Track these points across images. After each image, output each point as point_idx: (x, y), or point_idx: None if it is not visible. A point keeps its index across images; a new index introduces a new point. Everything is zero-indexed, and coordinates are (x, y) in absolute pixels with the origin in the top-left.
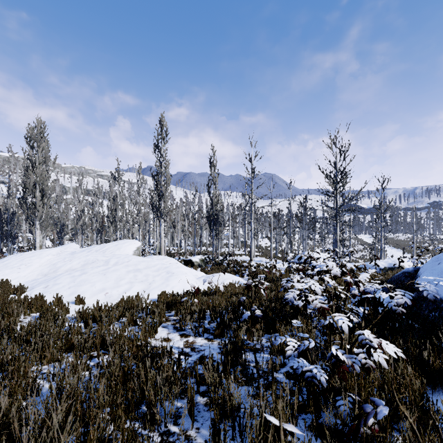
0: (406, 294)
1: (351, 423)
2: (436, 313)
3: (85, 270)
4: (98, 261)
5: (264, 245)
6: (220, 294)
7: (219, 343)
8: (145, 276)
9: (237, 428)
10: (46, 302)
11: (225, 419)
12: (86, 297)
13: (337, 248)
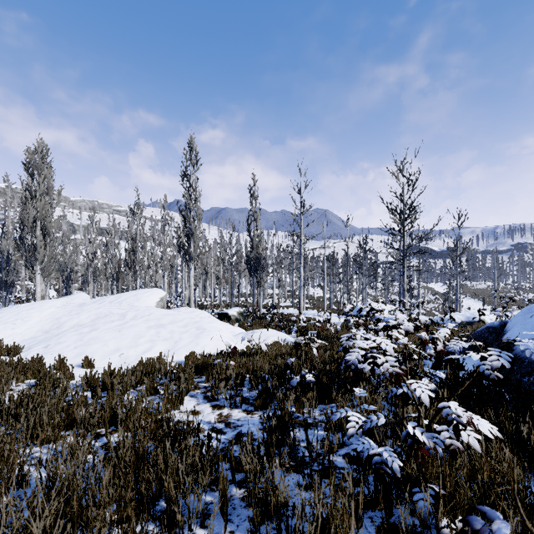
0: (503, 354)
1: (432, 523)
2: (531, 378)
3: (96, 326)
4: (112, 314)
5: (316, 295)
6: (262, 355)
7: (260, 417)
8: (169, 333)
9: (284, 531)
10: (45, 366)
11: (269, 519)
12: (96, 359)
13: (404, 298)
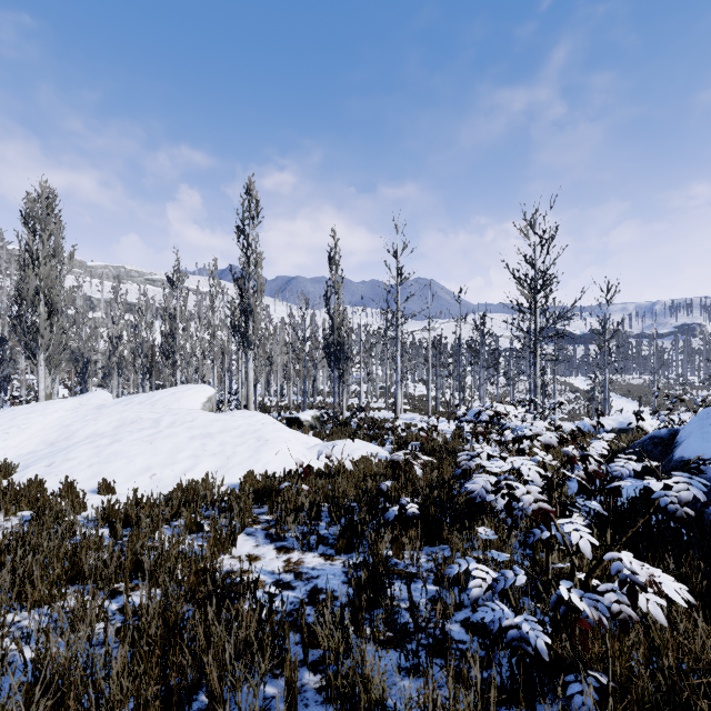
0: (694, 481)
1: None
2: None
3: (118, 436)
4: (142, 420)
5: (417, 393)
6: (346, 476)
7: (344, 564)
8: (219, 445)
9: None
10: (46, 492)
11: None
12: (119, 481)
13: (536, 397)
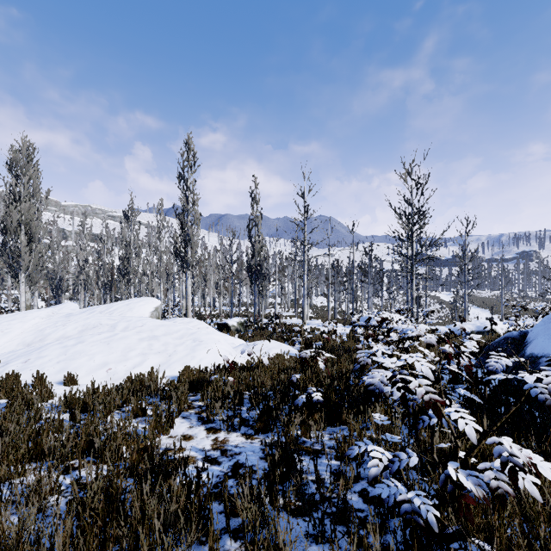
0: None
1: None
2: None
3: (82, 338)
4: (101, 325)
5: (320, 304)
6: (264, 369)
7: (261, 442)
8: (163, 345)
9: None
10: (20, 384)
11: None
12: (81, 375)
13: (413, 307)
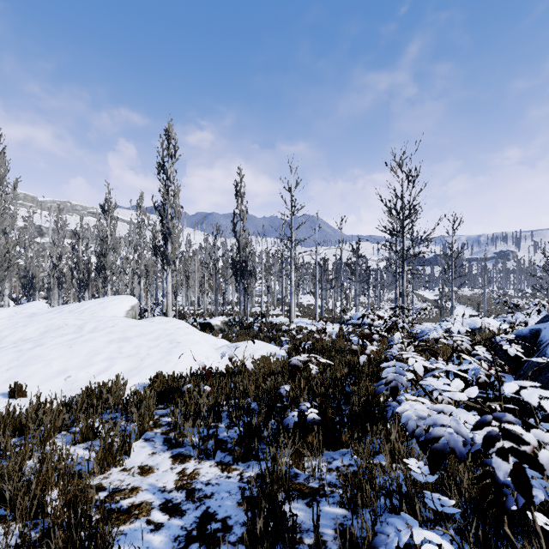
0: None
1: None
2: None
3: (41, 341)
4: (67, 326)
5: (306, 303)
6: (247, 375)
7: (241, 476)
8: (135, 348)
9: None
10: None
11: None
12: (33, 384)
13: (404, 304)
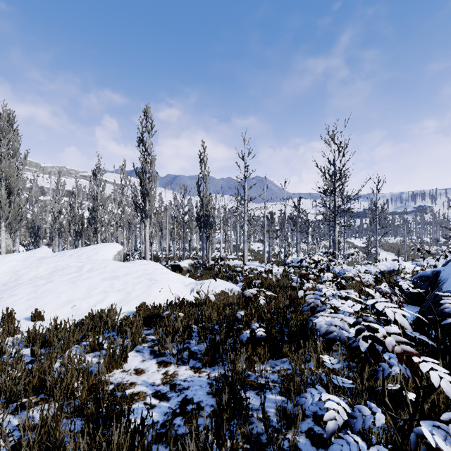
0: None
1: None
2: None
3: (51, 279)
4: (70, 267)
5: (257, 249)
6: (211, 305)
7: (208, 376)
8: (123, 284)
9: None
10: None
11: None
12: (48, 311)
13: (335, 250)
